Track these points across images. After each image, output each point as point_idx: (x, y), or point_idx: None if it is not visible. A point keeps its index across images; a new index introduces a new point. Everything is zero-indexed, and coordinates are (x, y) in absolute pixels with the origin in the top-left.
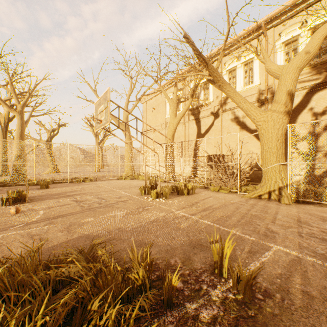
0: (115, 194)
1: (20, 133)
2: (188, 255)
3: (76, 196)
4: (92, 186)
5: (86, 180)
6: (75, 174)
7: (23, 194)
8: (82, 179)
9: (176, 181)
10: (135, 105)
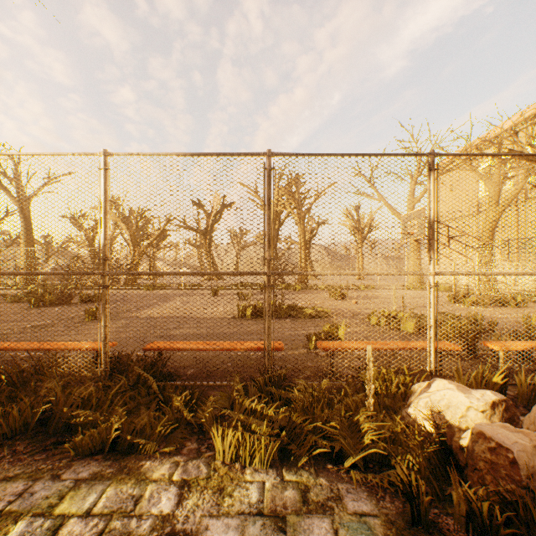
0: (417, 301)
1: (303, 240)
2: (506, 328)
3: (380, 299)
4: (382, 294)
5: (367, 287)
6: (339, 282)
7: (343, 294)
8: (363, 286)
9: (497, 293)
10: (426, 190)
